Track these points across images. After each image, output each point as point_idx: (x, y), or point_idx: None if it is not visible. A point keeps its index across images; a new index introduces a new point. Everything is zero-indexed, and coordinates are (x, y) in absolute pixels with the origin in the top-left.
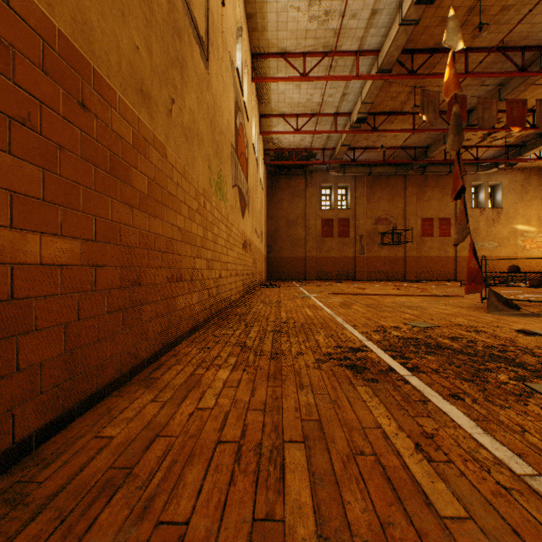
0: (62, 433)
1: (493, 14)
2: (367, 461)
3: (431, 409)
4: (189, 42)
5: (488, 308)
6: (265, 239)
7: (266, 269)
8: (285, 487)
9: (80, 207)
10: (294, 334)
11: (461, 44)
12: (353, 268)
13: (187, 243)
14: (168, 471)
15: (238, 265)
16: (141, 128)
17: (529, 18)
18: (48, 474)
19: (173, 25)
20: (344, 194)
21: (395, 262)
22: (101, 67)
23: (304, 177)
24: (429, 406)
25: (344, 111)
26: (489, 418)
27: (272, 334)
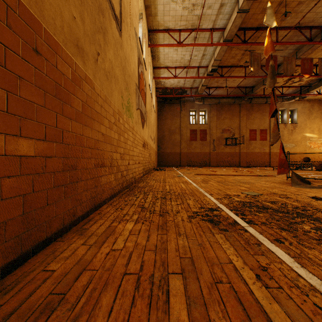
0: (20, 267)
1: (293, 7)
2: (224, 287)
3: (264, 249)
4: (109, 18)
5: (291, 183)
6: (156, 141)
7: (157, 160)
8: (170, 308)
9: (34, 117)
10: (174, 199)
11: (275, 23)
12: (209, 159)
13: (108, 143)
14: (89, 296)
15: (140, 157)
16: (77, 69)
17: (315, 9)
18: (7, 299)
19: (98, 6)
20: (203, 115)
21: (234, 156)
22: (49, 27)
23: (179, 105)
24: (262, 247)
25: (203, 65)
26: (302, 256)
27: (160, 200)
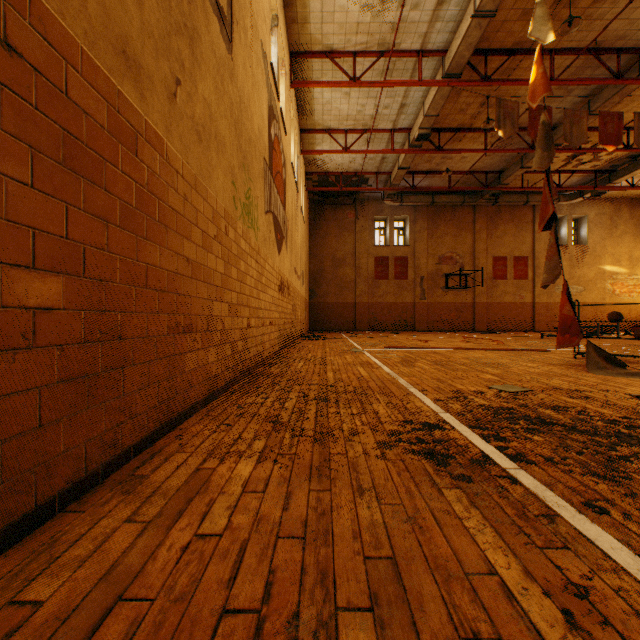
0: None
1: (584, 7)
2: None
3: (565, 532)
4: (203, 9)
5: (587, 366)
6: (307, 281)
7: (308, 318)
8: None
9: None
10: (345, 402)
11: (551, 36)
12: (412, 316)
13: (200, 280)
14: None
15: (273, 312)
16: (123, 107)
17: (628, 12)
18: None
19: None
20: (401, 228)
21: (462, 310)
22: None
23: (354, 207)
24: (561, 525)
25: (402, 126)
26: None
27: (315, 404)
